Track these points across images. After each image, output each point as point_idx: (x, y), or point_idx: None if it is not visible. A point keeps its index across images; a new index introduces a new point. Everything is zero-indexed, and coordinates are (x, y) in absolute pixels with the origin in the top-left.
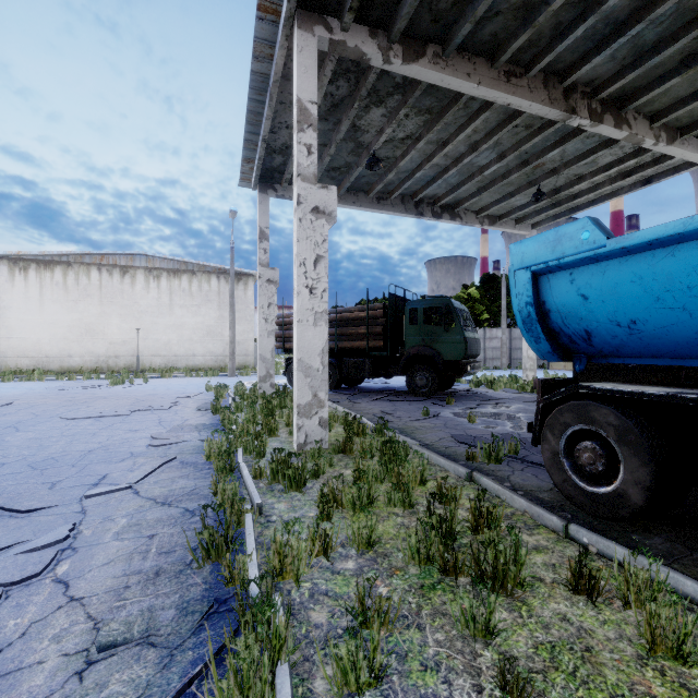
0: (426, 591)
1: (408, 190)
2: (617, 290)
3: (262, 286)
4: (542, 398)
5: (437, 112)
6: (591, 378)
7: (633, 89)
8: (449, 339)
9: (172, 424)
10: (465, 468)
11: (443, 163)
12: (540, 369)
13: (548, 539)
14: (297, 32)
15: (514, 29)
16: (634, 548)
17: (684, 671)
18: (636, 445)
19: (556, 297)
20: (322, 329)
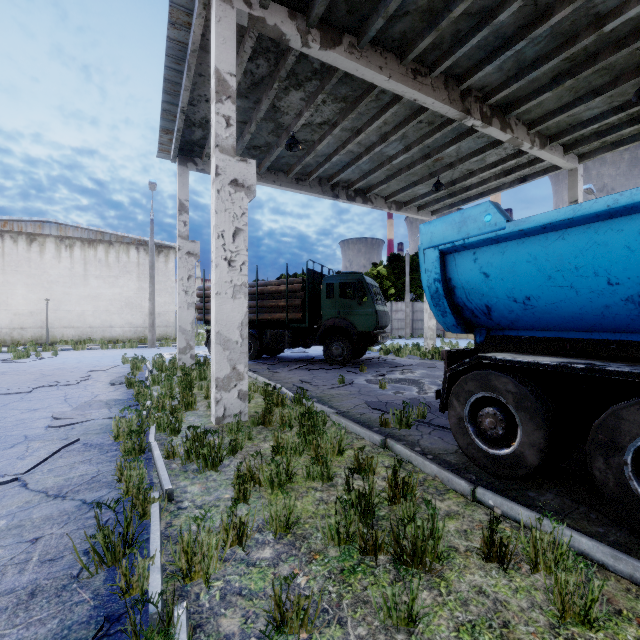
0: (347, 576)
1: (325, 173)
2: (515, 269)
3: (181, 258)
4: (449, 368)
5: (352, 102)
6: (490, 349)
7: (515, 99)
8: (362, 312)
9: (80, 401)
10: (379, 435)
11: (356, 150)
12: (437, 337)
13: (458, 503)
14: (215, 1)
15: (420, 31)
16: (531, 505)
17: (591, 636)
18: (532, 411)
19: (461, 274)
20: (241, 302)
